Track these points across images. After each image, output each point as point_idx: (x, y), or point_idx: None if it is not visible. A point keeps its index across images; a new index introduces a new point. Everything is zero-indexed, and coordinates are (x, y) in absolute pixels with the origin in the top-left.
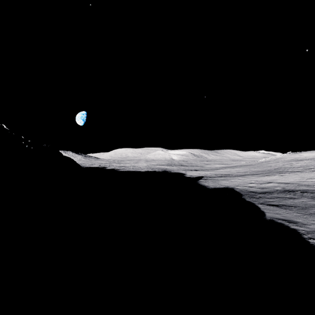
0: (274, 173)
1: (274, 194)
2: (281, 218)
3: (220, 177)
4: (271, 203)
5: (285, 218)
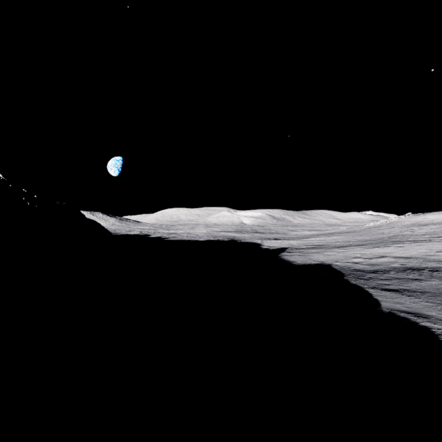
0: (388, 244)
1: (390, 274)
2: (405, 310)
3: (311, 249)
4: (388, 287)
5: (410, 310)
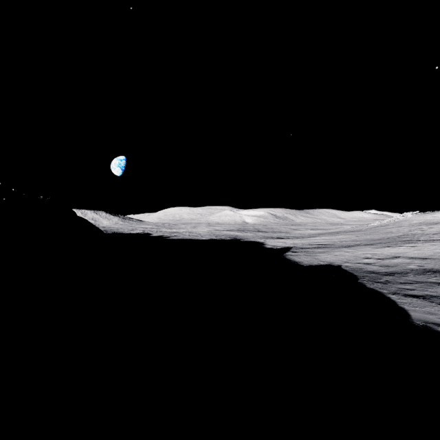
0: (399, 243)
1: (409, 277)
2: None
3: (317, 249)
4: (411, 292)
5: None
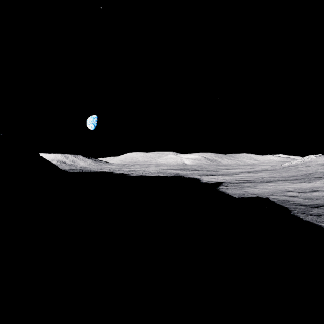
0: (313, 179)
1: None
2: None
3: (244, 184)
4: None
5: None
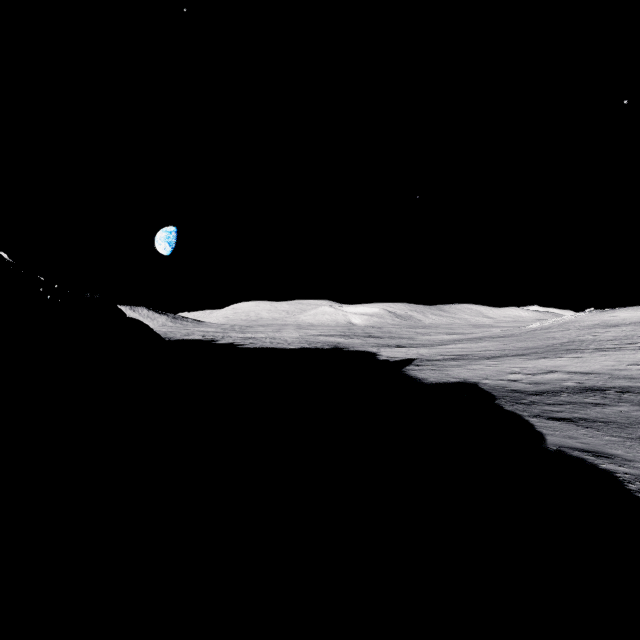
0: (560, 353)
1: (561, 396)
2: (580, 448)
3: (450, 361)
4: (557, 415)
5: (587, 448)
